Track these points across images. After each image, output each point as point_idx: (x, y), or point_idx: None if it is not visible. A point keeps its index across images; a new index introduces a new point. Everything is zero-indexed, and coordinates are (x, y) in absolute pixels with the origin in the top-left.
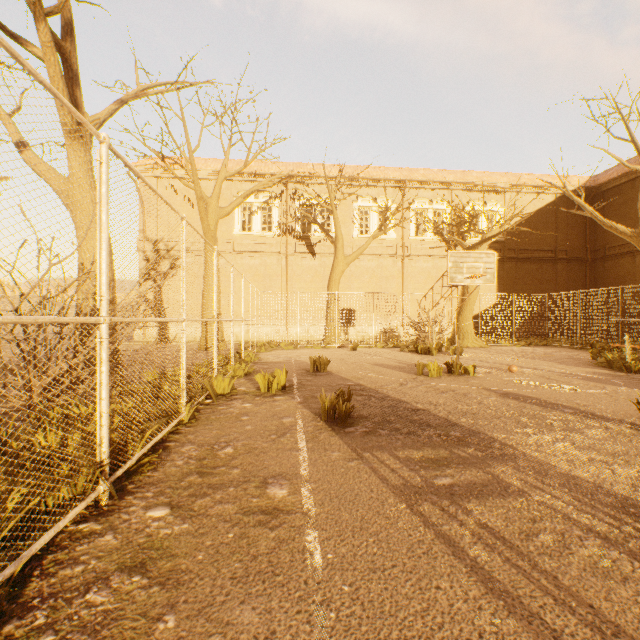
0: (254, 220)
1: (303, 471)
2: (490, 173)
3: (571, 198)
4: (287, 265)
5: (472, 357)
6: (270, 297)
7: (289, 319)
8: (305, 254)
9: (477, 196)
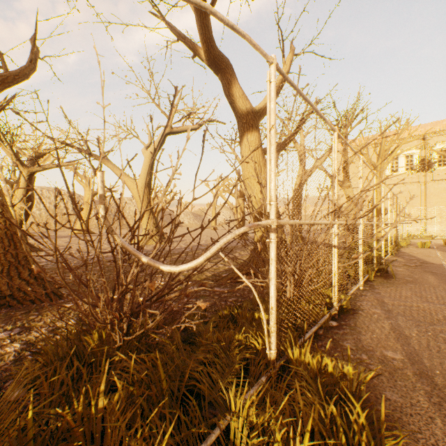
0: (399, 165)
1: (438, 255)
2: None
3: None
4: (425, 189)
5: None
6: (411, 209)
7: (426, 222)
8: (440, 180)
9: None
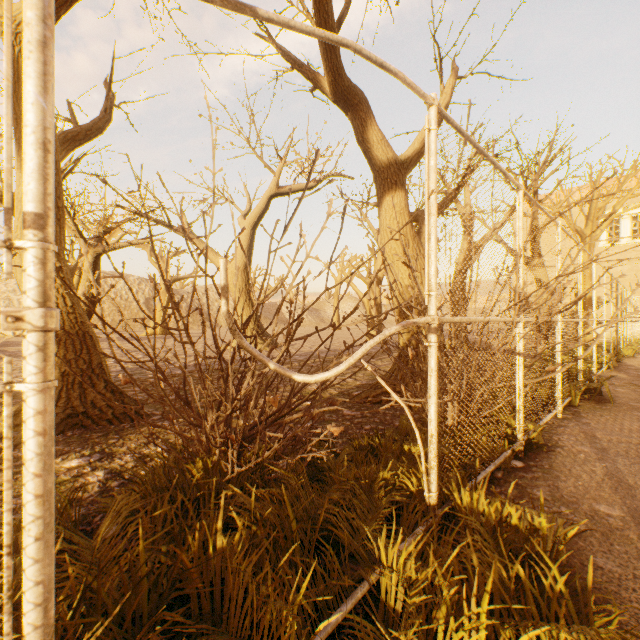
0: (621, 231)
1: None
2: None
3: None
4: None
5: None
6: None
7: None
8: None
9: None
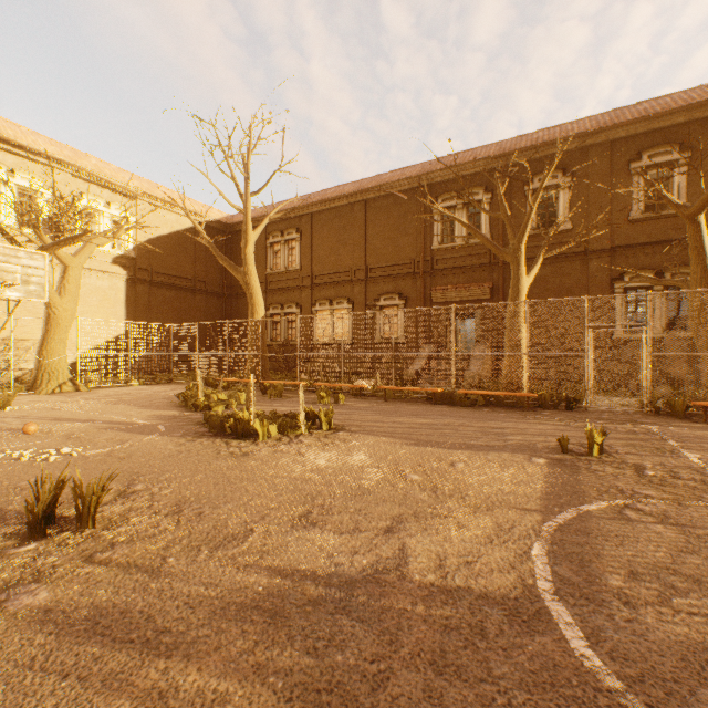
0: None
1: None
2: (119, 169)
3: (193, 223)
4: None
5: (20, 411)
6: None
7: None
8: None
9: (98, 191)
